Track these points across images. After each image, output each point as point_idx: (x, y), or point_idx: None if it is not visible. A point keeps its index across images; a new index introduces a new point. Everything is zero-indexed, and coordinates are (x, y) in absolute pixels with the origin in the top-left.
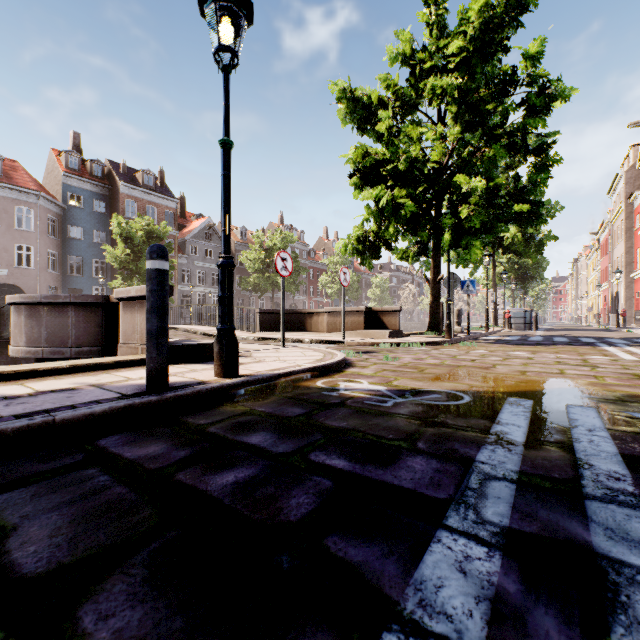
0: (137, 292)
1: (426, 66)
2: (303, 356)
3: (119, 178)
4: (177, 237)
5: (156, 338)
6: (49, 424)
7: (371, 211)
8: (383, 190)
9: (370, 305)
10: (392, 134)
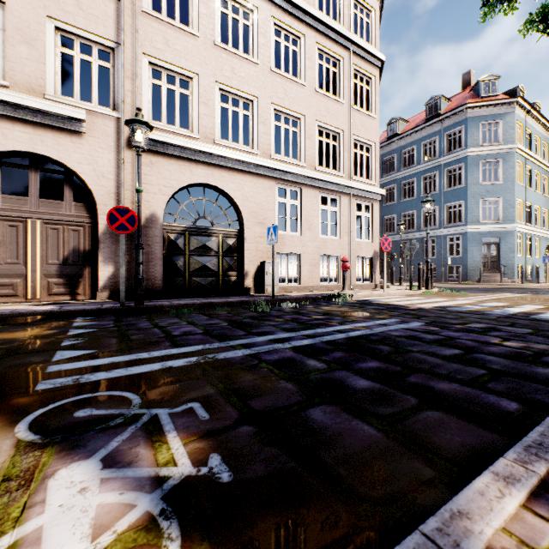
0: None
1: None
2: None
3: None
4: None
5: None
6: None
7: None
8: None
9: None
10: None
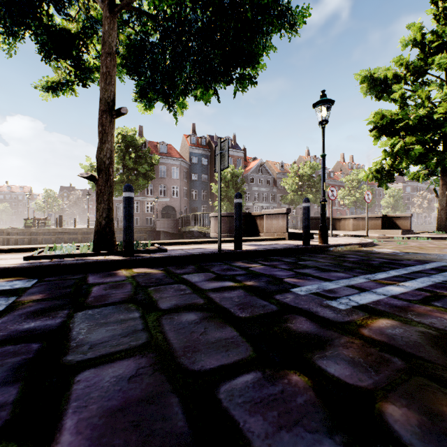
0: (275, 211)
1: (434, 45)
2: (349, 240)
3: (214, 144)
4: (243, 173)
5: (307, 228)
6: (291, 249)
7: (387, 153)
8: (396, 139)
9: (383, 211)
10: (404, 99)
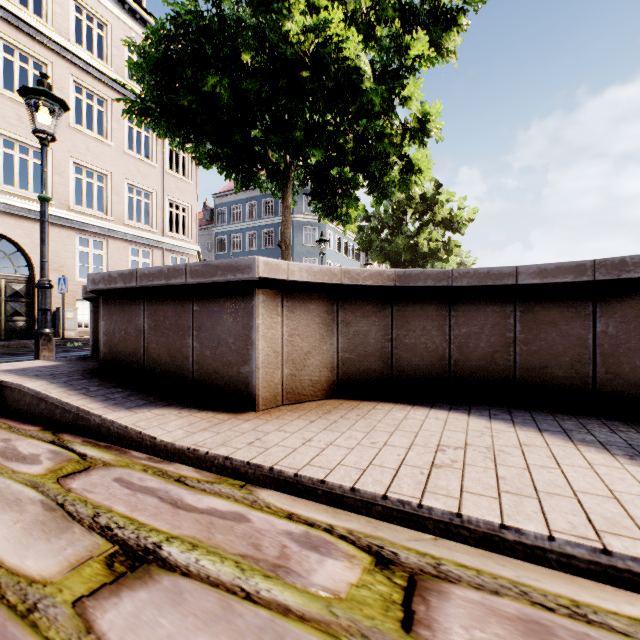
0: None
1: None
2: None
3: None
4: None
5: None
6: None
7: None
8: None
9: None
10: None
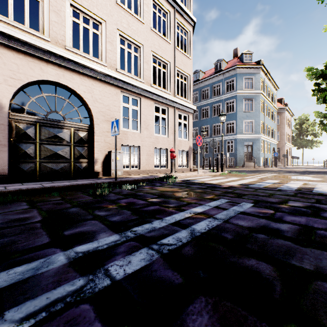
0: None
1: None
2: None
3: None
4: None
5: None
6: None
7: None
8: None
9: None
10: None
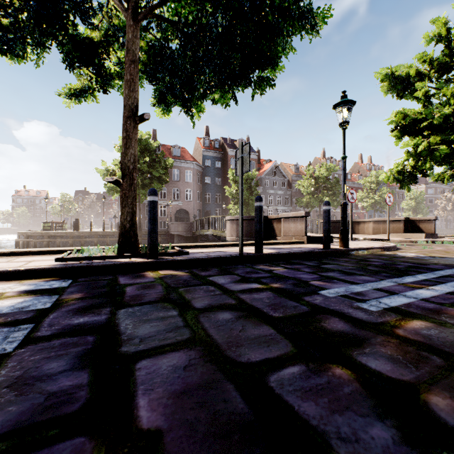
0: (293, 215)
1: None
2: (370, 244)
3: (227, 147)
4: (257, 176)
5: (327, 231)
6: (312, 252)
7: (409, 154)
8: (420, 140)
9: (403, 214)
10: (427, 97)
